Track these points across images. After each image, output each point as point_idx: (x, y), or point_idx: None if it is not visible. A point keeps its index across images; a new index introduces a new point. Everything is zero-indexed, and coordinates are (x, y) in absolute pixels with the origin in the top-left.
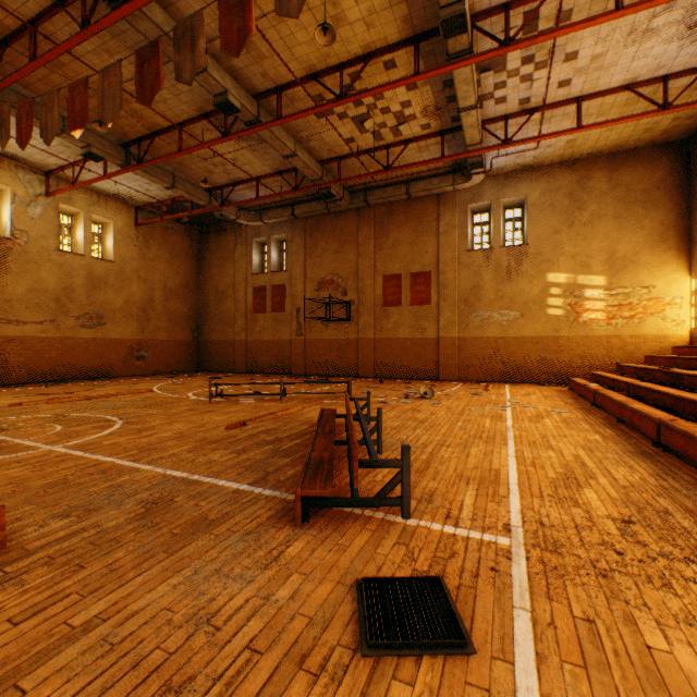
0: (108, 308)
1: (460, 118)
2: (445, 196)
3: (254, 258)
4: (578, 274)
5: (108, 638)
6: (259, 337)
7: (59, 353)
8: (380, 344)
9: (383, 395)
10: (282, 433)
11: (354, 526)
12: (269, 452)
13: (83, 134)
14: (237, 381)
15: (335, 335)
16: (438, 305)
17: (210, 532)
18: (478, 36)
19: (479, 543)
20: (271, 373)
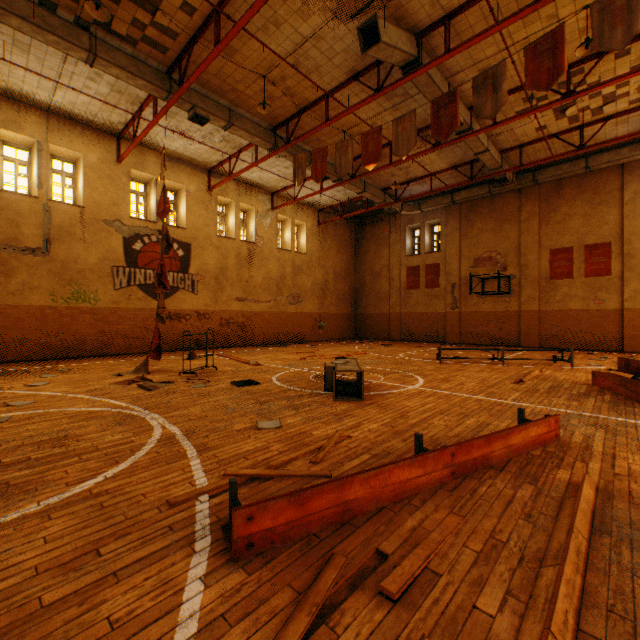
0: (302, 289)
1: None
2: (631, 164)
3: (406, 242)
4: None
5: None
6: (412, 310)
7: (278, 323)
8: (546, 316)
9: (596, 364)
10: (576, 390)
11: None
12: (603, 402)
13: None
14: (413, 347)
15: (493, 308)
16: (620, 276)
17: None
18: None
19: None
20: (424, 341)
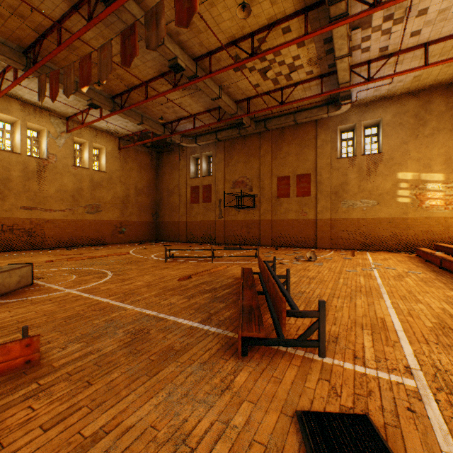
0: (102, 201)
1: (335, 64)
2: (321, 121)
3: (191, 168)
4: (422, 173)
5: (110, 451)
6: (194, 219)
7: (74, 229)
8: (275, 223)
9: (280, 258)
10: (216, 285)
11: (282, 361)
12: (209, 298)
13: (88, 92)
14: (181, 248)
15: (244, 218)
16: (316, 196)
17: (177, 360)
18: (352, 3)
19: (389, 384)
20: (202, 242)
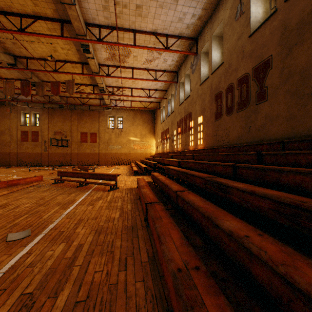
0: None
1: (104, 100)
2: (101, 111)
3: (21, 119)
4: (135, 138)
5: None
6: (25, 151)
7: None
8: (80, 154)
9: None
10: None
11: None
12: None
13: None
14: (22, 168)
15: (62, 151)
16: (99, 143)
17: (70, 178)
18: (108, 88)
19: None
20: (31, 165)
